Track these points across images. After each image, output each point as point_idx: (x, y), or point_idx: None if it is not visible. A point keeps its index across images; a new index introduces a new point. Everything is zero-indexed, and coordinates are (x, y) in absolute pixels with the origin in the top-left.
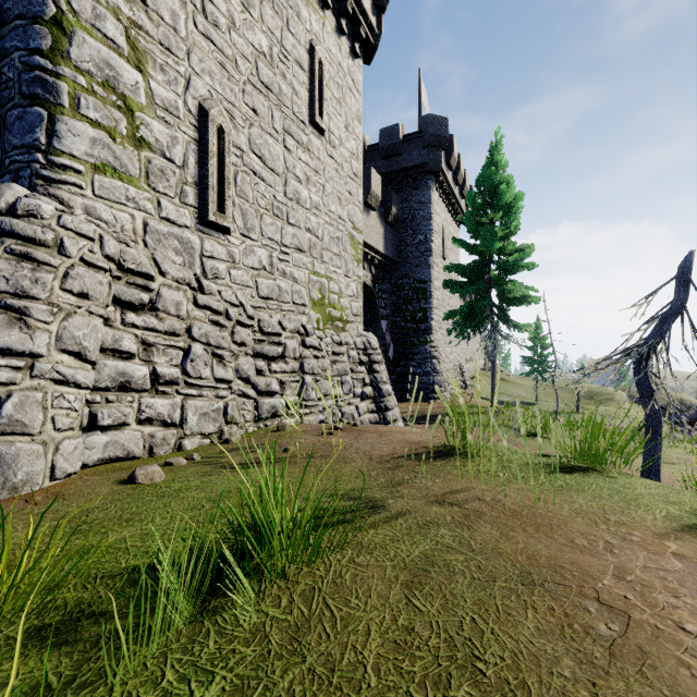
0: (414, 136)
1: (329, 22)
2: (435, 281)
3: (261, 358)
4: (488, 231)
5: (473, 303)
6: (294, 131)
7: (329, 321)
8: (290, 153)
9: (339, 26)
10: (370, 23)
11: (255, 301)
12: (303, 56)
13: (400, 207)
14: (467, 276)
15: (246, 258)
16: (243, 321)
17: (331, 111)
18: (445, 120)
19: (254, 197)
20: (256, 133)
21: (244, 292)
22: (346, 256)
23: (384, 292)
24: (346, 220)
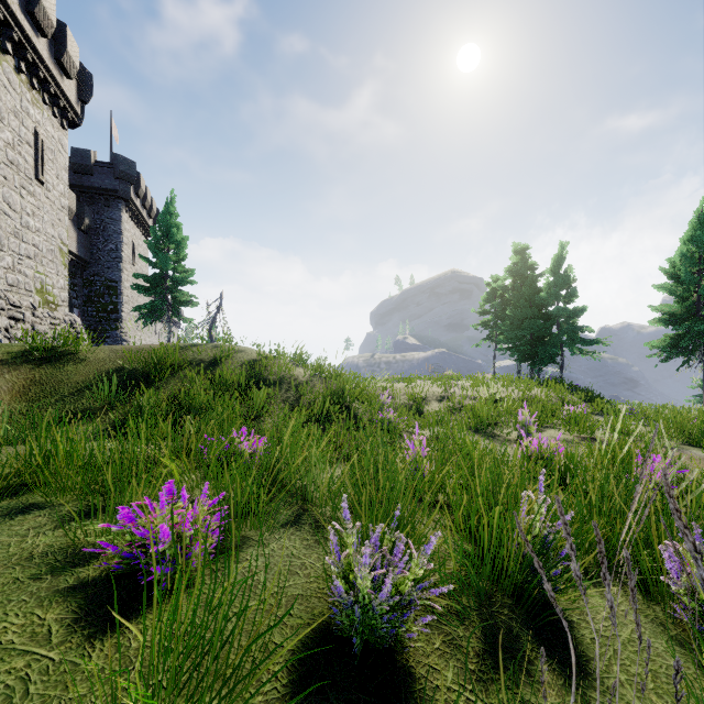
0: (106, 165)
1: (47, 111)
2: (125, 282)
3: (12, 319)
4: (165, 256)
5: (154, 302)
6: (26, 185)
7: (47, 303)
8: (24, 199)
9: (53, 113)
10: (76, 111)
11: (6, 286)
12: (31, 138)
13: (92, 217)
14: (151, 283)
15: (1, 262)
16: (4, 298)
17: (48, 168)
18: (134, 164)
19: (5, 227)
20: (6, 190)
21: (0, 281)
22: (58, 262)
23: (77, 285)
24: (58, 238)
